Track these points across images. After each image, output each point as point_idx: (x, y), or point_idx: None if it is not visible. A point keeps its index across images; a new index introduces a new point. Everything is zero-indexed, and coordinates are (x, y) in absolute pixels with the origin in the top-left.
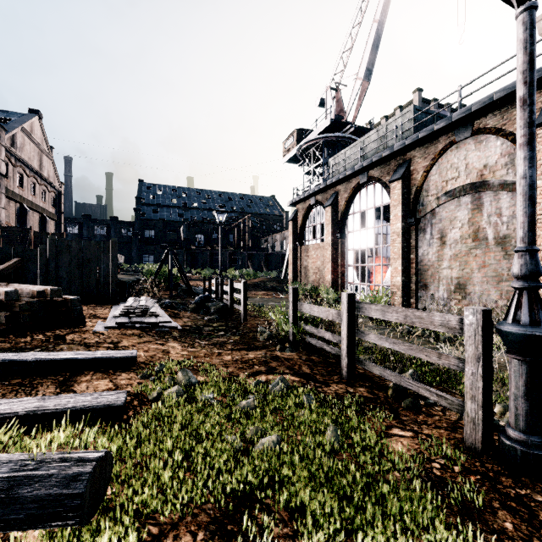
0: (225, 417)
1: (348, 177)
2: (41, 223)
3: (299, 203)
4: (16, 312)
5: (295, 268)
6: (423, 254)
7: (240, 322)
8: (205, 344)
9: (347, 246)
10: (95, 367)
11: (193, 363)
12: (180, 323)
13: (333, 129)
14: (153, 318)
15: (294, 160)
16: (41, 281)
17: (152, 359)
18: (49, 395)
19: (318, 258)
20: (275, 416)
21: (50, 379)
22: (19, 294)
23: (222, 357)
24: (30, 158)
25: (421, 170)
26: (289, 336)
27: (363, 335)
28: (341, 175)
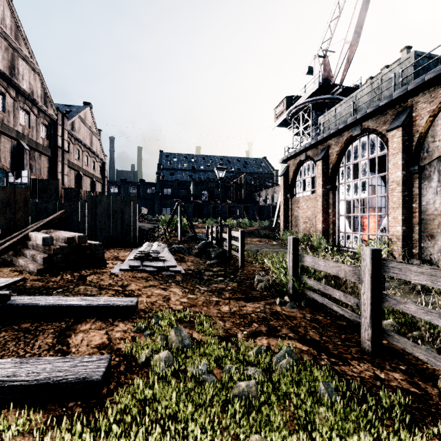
0: (219, 412)
1: (340, 131)
2: (91, 186)
3: (290, 160)
4: (53, 254)
5: (286, 217)
6: (427, 203)
7: (238, 267)
8: (204, 290)
9: (338, 197)
10: (97, 315)
11: (190, 315)
12: (184, 267)
13: (321, 92)
14: (161, 261)
15: (284, 124)
16: (82, 228)
17: (152, 306)
18: (29, 358)
19: (309, 209)
20: (285, 416)
21: (54, 326)
22: (57, 239)
23: (219, 307)
24: (84, 138)
25: (425, 115)
26: (288, 289)
27: (395, 303)
28: (333, 130)
